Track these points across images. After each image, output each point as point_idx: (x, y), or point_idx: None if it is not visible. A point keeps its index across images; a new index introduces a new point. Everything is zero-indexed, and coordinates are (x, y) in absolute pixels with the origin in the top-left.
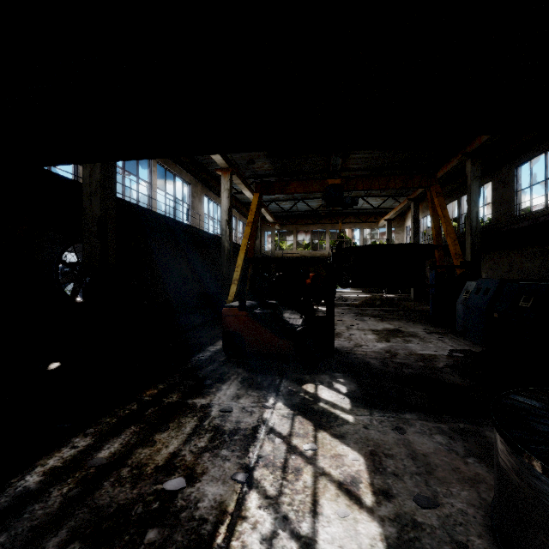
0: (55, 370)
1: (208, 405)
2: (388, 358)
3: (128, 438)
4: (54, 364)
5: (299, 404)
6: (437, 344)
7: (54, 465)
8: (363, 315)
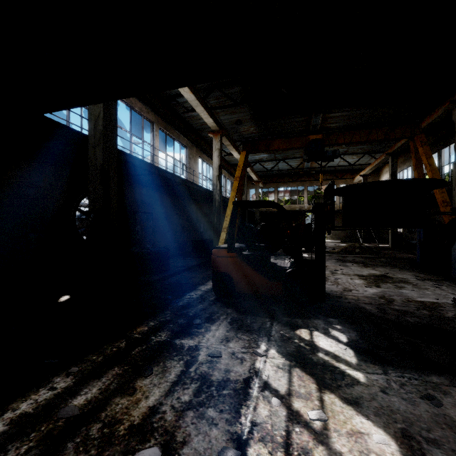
0: (63, 302)
1: (196, 347)
2: (384, 304)
3: (108, 382)
4: (64, 297)
5: (295, 353)
6: (434, 291)
7: (25, 411)
8: (344, 261)
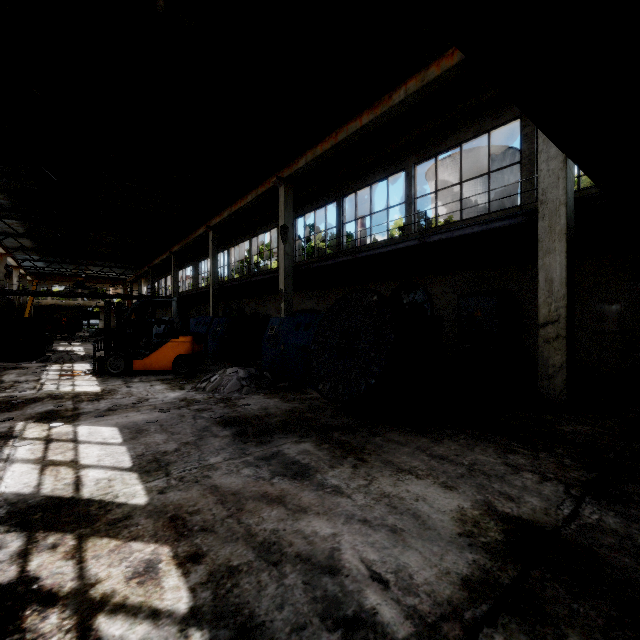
0: None
1: None
2: None
3: None
4: None
5: None
6: None
7: None
8: None
